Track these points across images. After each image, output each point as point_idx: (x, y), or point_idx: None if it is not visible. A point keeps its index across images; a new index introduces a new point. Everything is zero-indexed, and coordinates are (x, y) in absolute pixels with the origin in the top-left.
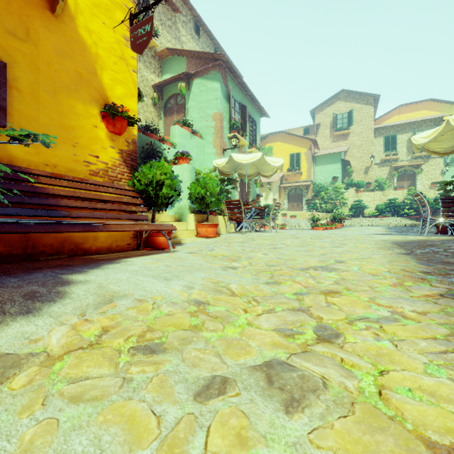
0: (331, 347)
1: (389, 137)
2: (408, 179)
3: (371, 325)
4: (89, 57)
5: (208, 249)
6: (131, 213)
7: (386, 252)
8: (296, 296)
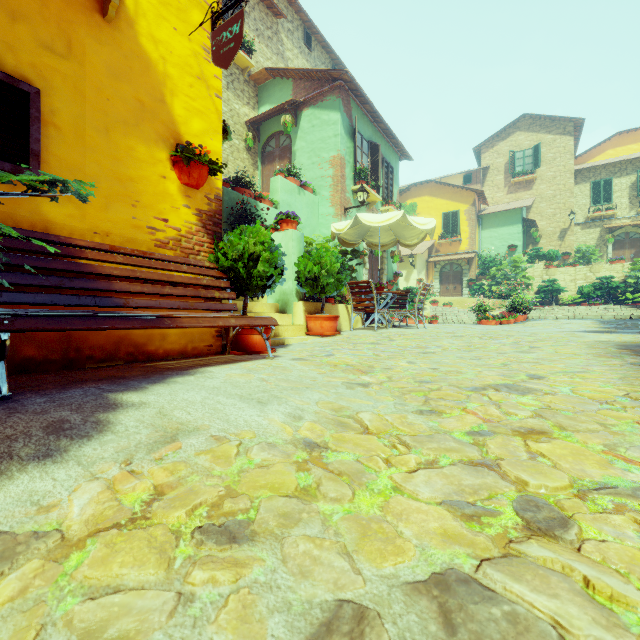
0: (557, 548)
1: (600, 182)
2: (631, 246)
3: (624, 502)
4: (155, 77)
5: (324, 353)
6: (214, 300)
7: (613, 362)
8: (473, 437)
